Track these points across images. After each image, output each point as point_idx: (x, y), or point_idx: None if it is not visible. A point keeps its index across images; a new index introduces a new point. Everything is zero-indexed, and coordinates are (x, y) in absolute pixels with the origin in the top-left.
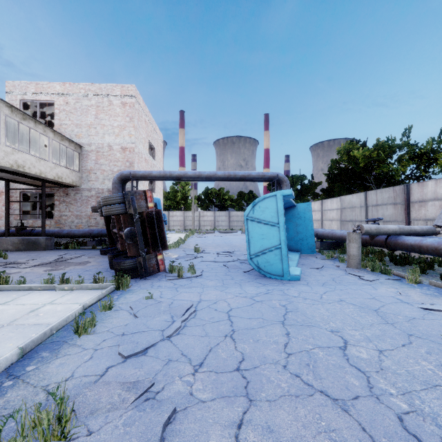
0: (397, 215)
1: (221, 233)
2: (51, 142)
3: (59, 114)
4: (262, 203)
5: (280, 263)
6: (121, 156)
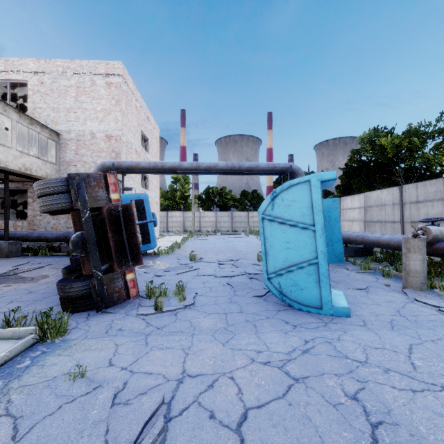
0: None
1: (223, 234)
2: (15, 125)
3: (33, 96)
4: (287, 193)
5: (315, 287)
6: (105, 145)
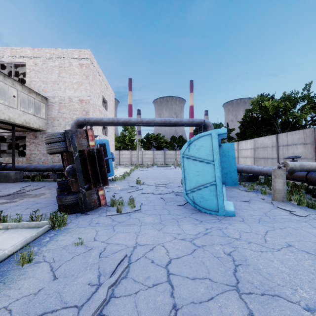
0: (307, 153)
1: (158, 167)
2: (19, 94)
3: (30, 73)
4: (198, 141)
5: (214, 199)
6: (79, 106)
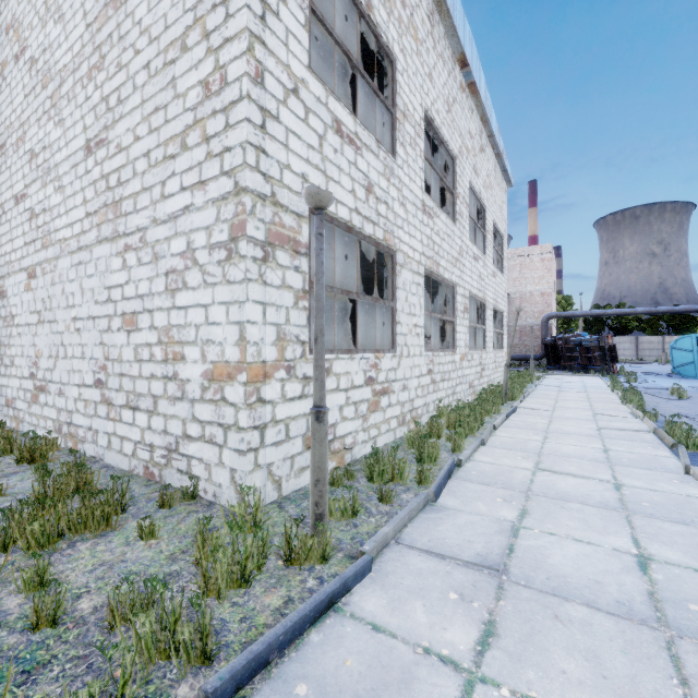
0: None
1: (627, 363)
2: None
3: None
4: (682, 340)
5: (693, 371)
6: (540, 300)
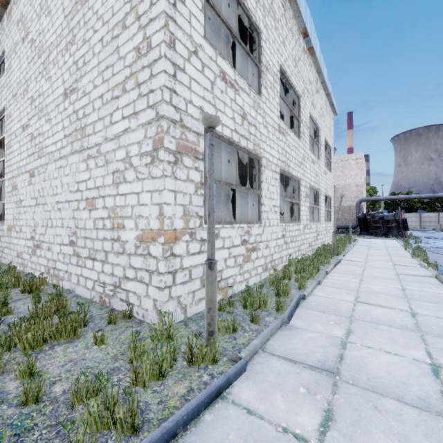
0: None
1: (413, 231)
2: None
3: None
4: None
5: None
6: (355, 189)
